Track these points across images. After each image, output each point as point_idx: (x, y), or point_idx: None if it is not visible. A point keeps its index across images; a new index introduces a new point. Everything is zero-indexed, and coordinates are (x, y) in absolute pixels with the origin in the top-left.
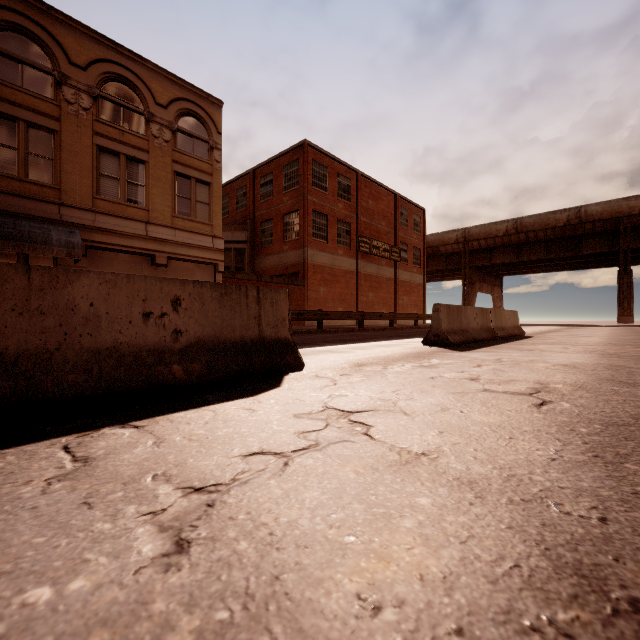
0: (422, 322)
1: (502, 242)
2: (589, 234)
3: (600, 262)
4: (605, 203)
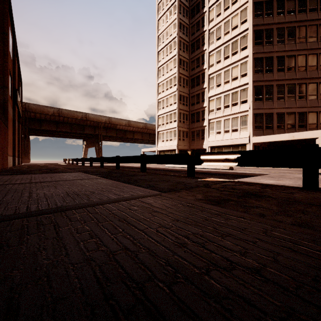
0: (20, 163)
1: (50, 118)
2: (87, 125)
3: (82, 137)
4: (95, 115)
